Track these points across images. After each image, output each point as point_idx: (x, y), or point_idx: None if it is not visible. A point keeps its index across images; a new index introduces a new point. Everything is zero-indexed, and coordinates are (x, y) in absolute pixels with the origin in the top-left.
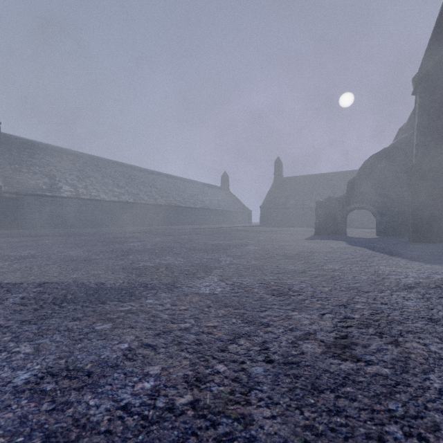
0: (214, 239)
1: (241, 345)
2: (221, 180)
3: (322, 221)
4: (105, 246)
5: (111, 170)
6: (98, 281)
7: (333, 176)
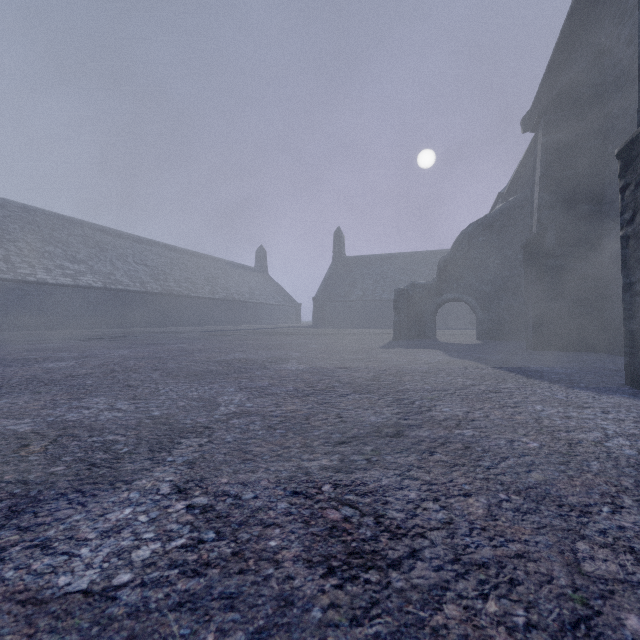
0: (230, 351)
1: None
2: (256, 257)
3: (404, 318)
4: None
5: (62, 232)
6: None
7: (413, 258)
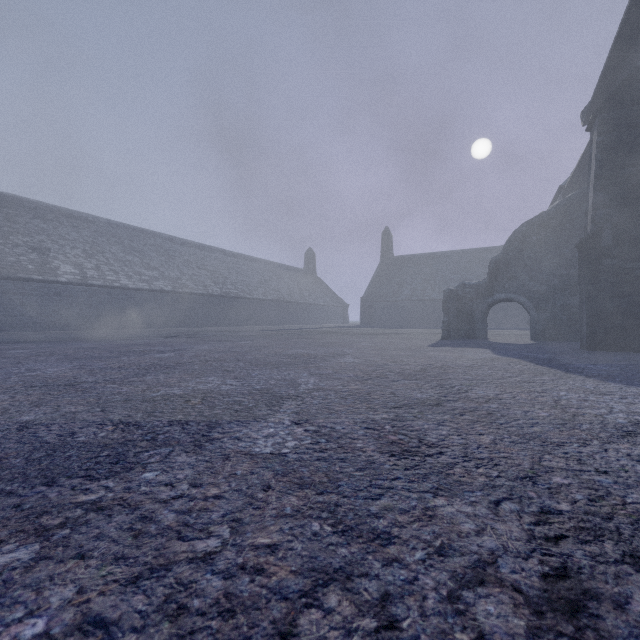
0: (291, 347)
1: (330, 610)
2: (305, 259)
3: (453, 318)
4: (113, 359)
5: (138, 243)
6: (67, 428)
7: (465, 255)
